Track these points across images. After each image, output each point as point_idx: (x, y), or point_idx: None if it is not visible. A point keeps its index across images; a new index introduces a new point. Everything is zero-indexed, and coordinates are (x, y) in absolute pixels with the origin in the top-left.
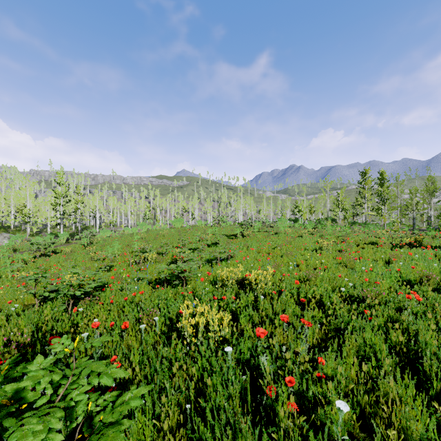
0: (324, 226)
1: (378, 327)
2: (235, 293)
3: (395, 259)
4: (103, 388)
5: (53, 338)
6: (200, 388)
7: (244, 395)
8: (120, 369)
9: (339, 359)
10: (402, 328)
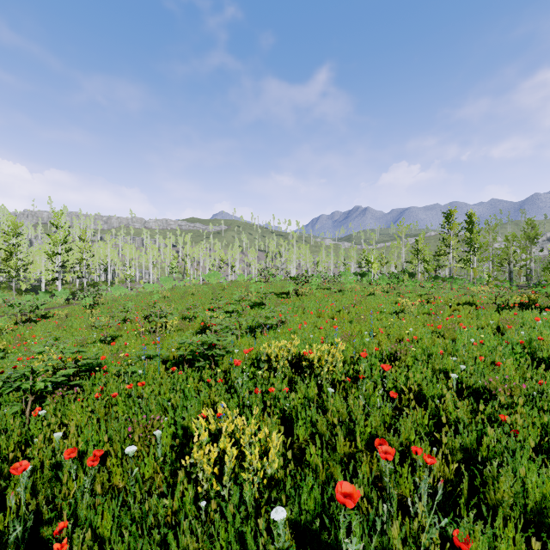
0: (401, 281)
1: (531, 448)
2: (288, 380)
3: (510, 326)
4: None
5: None
6: None
7: None
8: None
9: (489, 528)
10: None
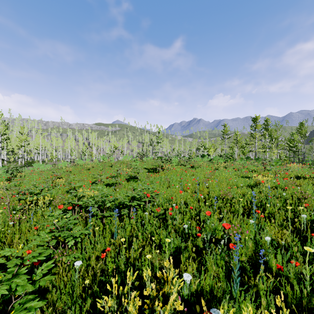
0: (232, 160)
1: None
2: None
3: None
4: None
5: None
6: None
7: None
8: None
9: None
10: None
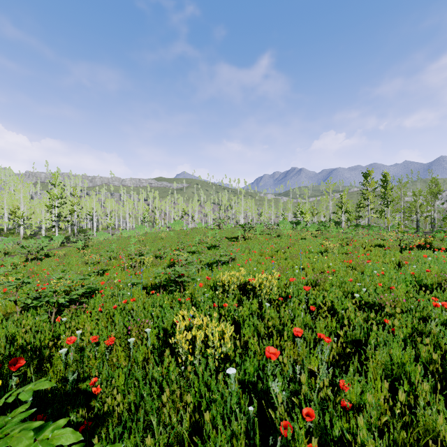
0: (328, 228)
1: (402, 340)
2: (237, 300)
3: (407, 262)
4: (75, 423)
5: (15, 360)
6: (196, 420)
7: (251, 432)
8: (69, 429)
9: (363, 381)
10: (431, 341)
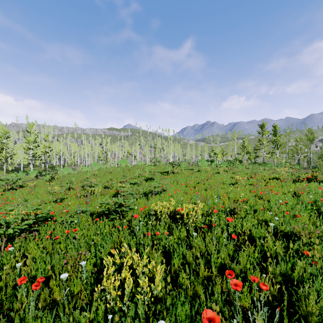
0: (235, 165)
1: None
2: (168, 227)
3: (302, 192)
4: None
5: None
6: None
7: None
8: None
9: None
10: None
